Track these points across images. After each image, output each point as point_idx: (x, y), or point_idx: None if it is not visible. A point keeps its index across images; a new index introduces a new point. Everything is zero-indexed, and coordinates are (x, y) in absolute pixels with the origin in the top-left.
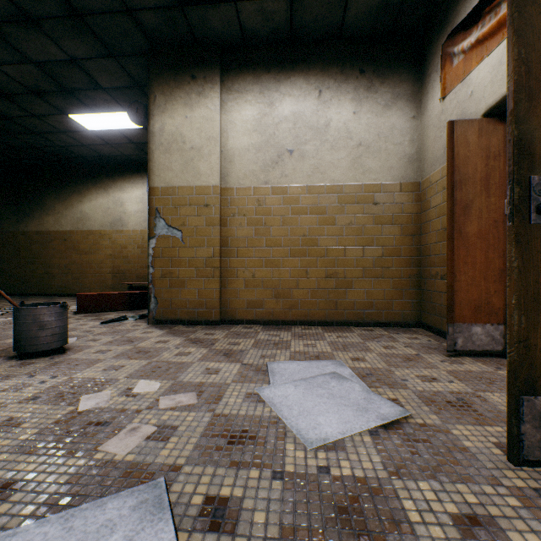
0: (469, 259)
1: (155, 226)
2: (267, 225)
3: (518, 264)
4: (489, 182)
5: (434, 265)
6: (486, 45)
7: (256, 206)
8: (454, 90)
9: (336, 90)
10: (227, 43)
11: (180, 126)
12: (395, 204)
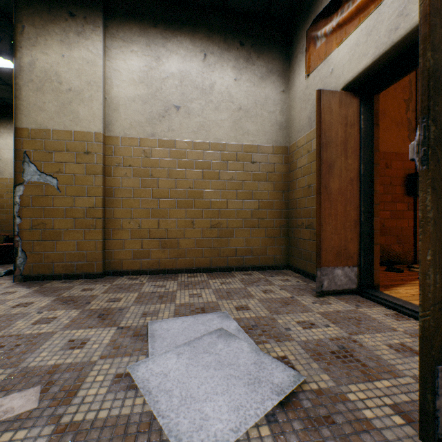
0: (333, 211)
1: (23, 171)
2: (154, 176)
3: (434, 214)
4: (347, 146)
5: (300, 217)
6: (345, 29)
7: (143, 157)
8: (317, 69)
9: (220, 56)
10: None
11: (55, 64)
12: (269, 164)
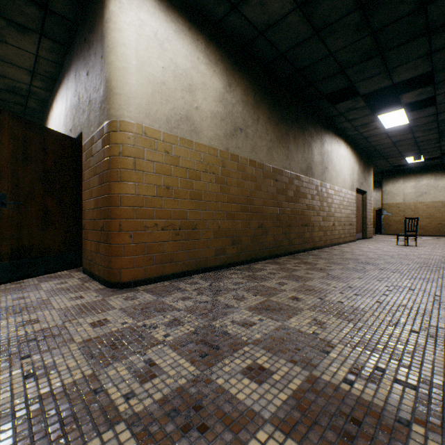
0: None
1: (383, 212)
2: (417, 211)
3: None
4: None
5: None
6: None
7: (413, 207)
8: None
9: (440, 176)
10: (404, 168)
11: (390, 189)
12: None
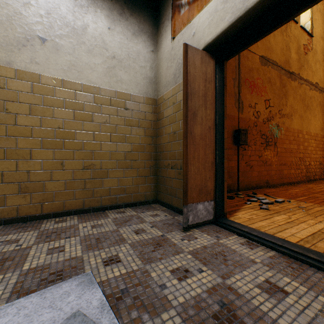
0: (196, 154)
1: None
2: (11, 111)
3: None
4: (206, 98)
5: (166, 159)
6: None
7: None
8: (181, 32)
9: (93, 1)
10: None
11: None
12: (140, 112)
